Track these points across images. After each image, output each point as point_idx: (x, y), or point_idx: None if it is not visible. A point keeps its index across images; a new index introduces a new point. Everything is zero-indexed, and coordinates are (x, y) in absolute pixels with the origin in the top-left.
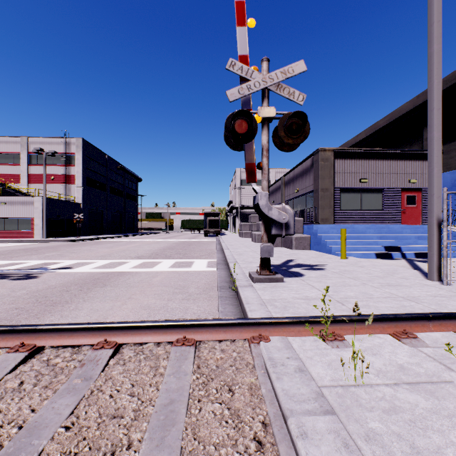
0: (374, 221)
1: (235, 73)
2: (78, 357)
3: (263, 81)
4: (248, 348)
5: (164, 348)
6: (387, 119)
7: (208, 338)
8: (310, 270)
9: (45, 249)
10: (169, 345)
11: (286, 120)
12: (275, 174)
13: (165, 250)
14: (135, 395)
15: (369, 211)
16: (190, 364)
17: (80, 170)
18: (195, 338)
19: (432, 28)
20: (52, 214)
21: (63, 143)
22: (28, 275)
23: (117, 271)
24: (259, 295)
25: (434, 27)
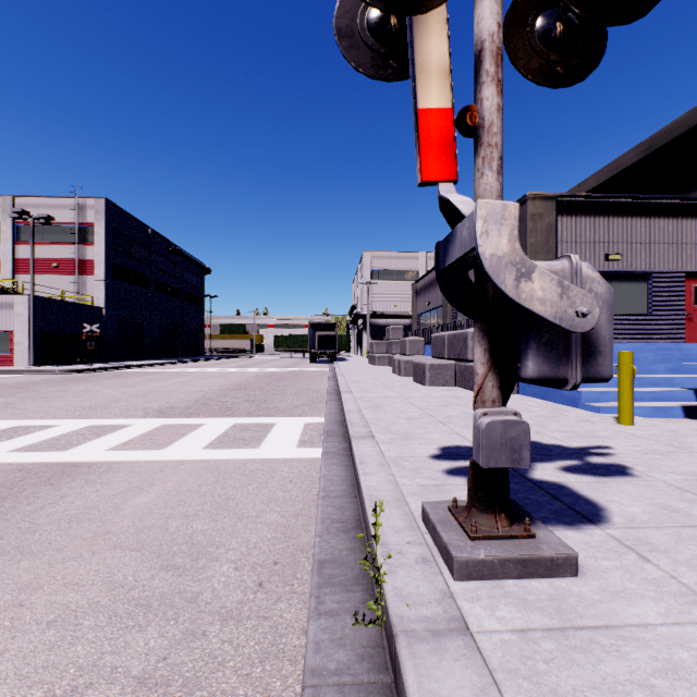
0: (633, 337)
1: None
2: None
3: None
4: None
5: None
6: (644, 148)
7: None
8: (593, 476)
9: (3, 388)
10: None
11: None
12: (426, 261)
13: (229, 392)
14: None
15: (623, 316)
16: None
17: (102, 252)
18: None
19: None
20: (48, 324)
21: (74, 207)
22: None
23: (67, 460)
24: None
25: None
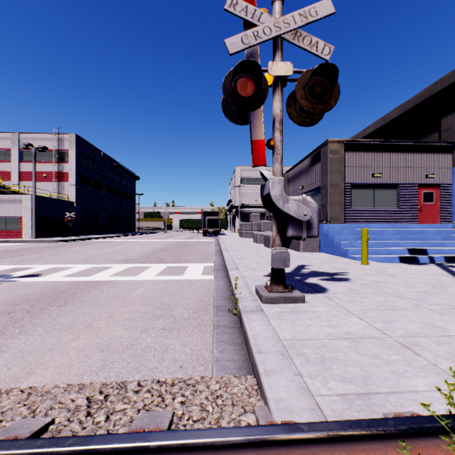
0: (388, 220)
1: (237, 15)
2: None
3: (275, 26)
4: None
5: None
6: (400, 110)
7: None
8: (332, 281)
9: (27, 250)
10: None
11: (307, 79)
12: None
13: (158, 252)
14: None
15: (382, 209)
16: None
17: (74, 167)
18: None
19: None
20: (43, 212)
21: (56, 139)
22: None
23: (93, 279)
24: (275, 329)
25: None
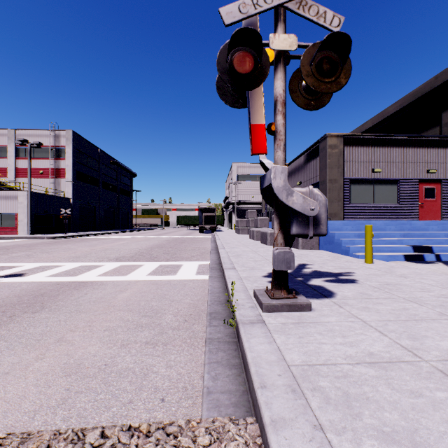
0: (388, 217)
1: None
2: None
3: None
4: None
5: None
6: (399, 104)
7: None
8: (337, 283)
9: (19, 247)
10: None
11: (314, 52)
12: None
13: (153, 249)
14: None
15: (383, 205)
16: None
17: (70, 164)
18: None
19: None
20: (38, 209)
21: (53, 136)
22: None
23: (79, 280)
24: (280, 349)
25: None
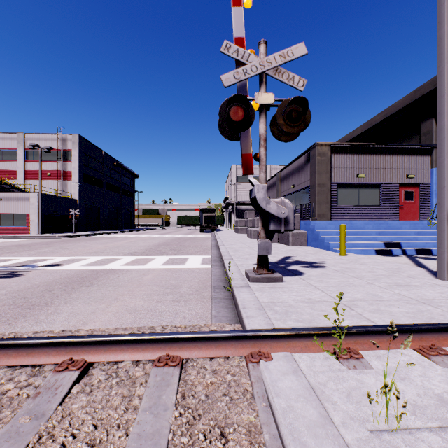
0: (371, 217)
1: (230, 56)
2: (35, 381)
3: (260, 65)
4: (245, 369)
5: (143, 367)
6: (384, 114)
7: (197, 355)
8: (309, 268)
9: (38, 245)
10: (150, 364)
11: (285, 107)
12: (270, 170)
13: (160, 246)
14: (96, 443)
15: (366, 206)
16: (173, 393)
17: (77, 166)
18: (181, 355)
19: (443, 8)
20: (48, 209)
21: (60, 139)
22: (13, 273)
23: (108, 268)
24: (257, 297)
25: (444, 7)
